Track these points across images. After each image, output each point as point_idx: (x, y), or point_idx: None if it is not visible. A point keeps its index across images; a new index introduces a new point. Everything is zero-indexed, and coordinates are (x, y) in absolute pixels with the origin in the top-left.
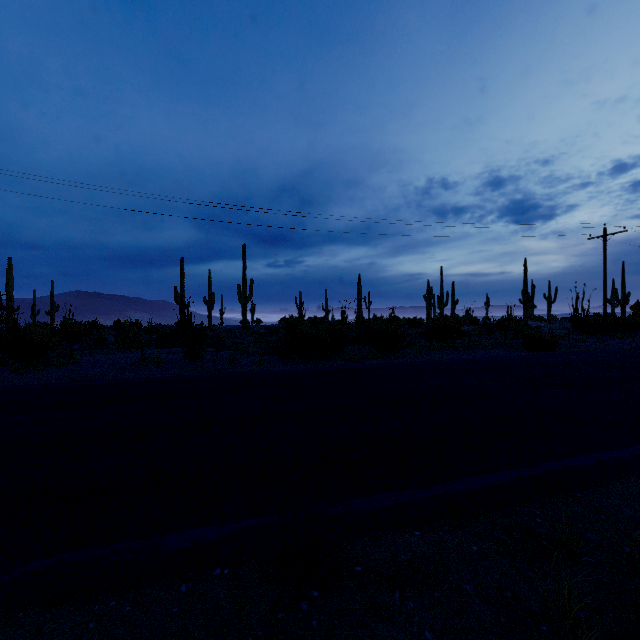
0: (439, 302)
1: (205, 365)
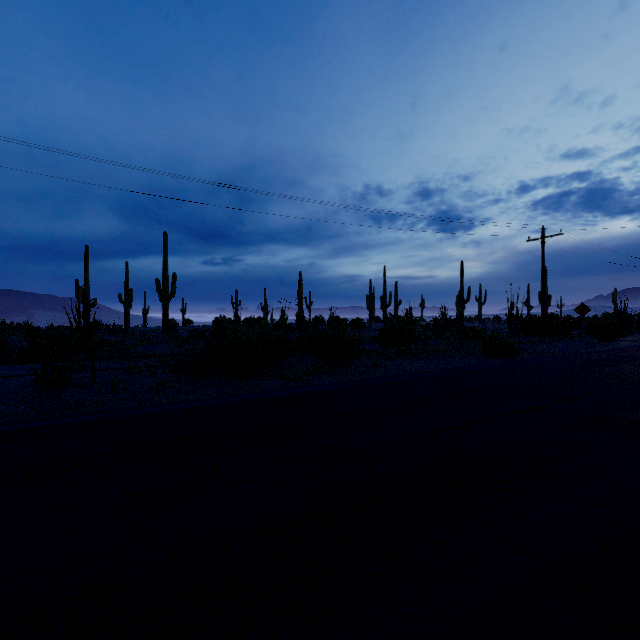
0: (382, 302)
1: (67, 394)
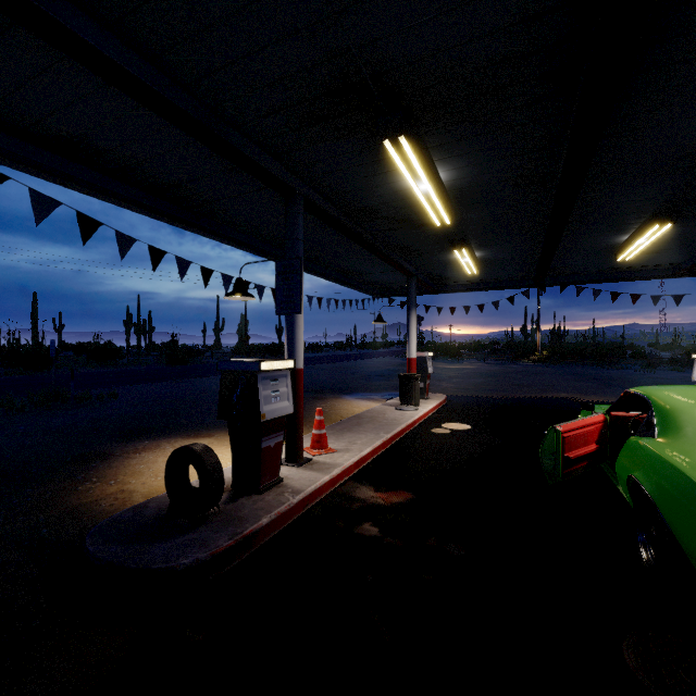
0: (136, 329)
1: None
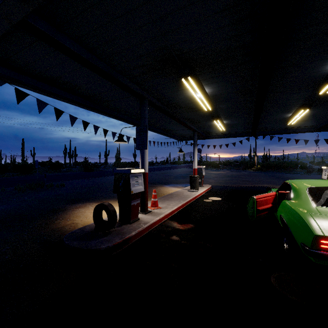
0: (69, 155)
1: None
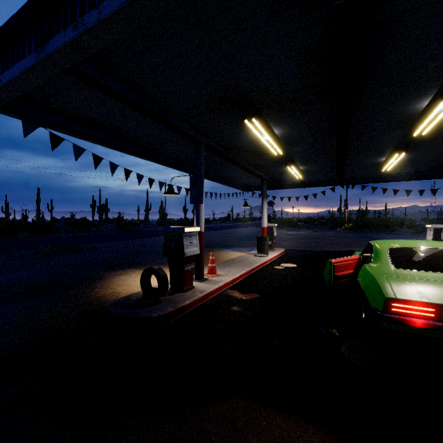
0: (98, 210)
1: None
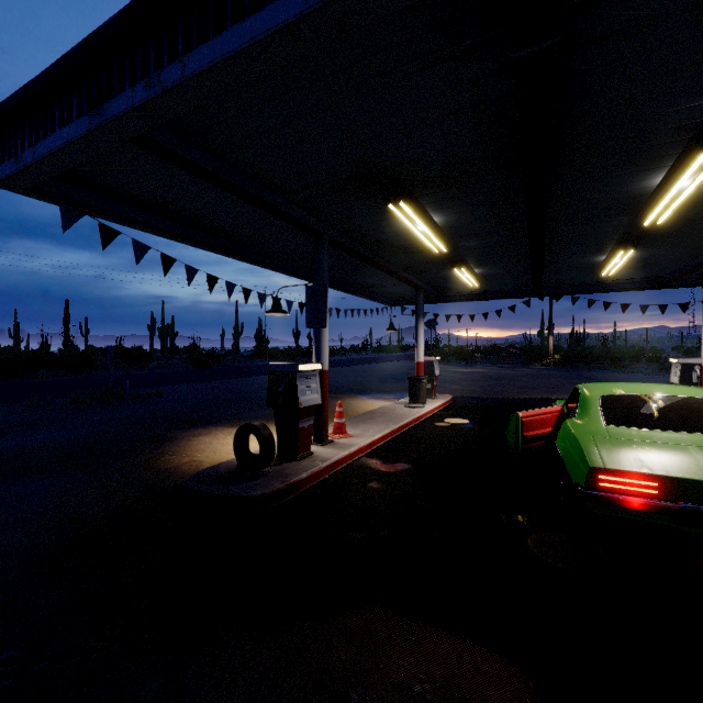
0: (160, 333)
1: None
